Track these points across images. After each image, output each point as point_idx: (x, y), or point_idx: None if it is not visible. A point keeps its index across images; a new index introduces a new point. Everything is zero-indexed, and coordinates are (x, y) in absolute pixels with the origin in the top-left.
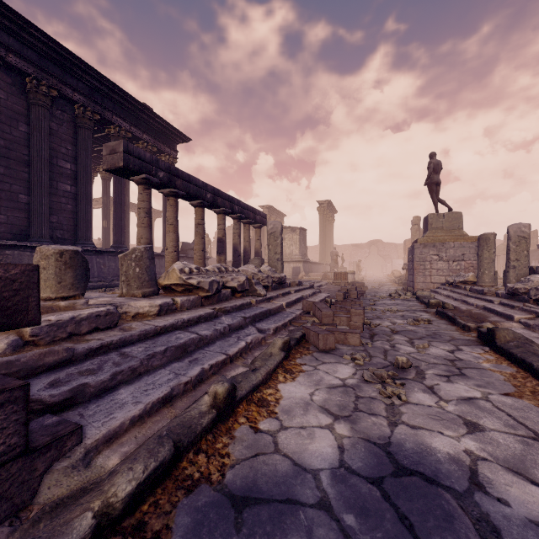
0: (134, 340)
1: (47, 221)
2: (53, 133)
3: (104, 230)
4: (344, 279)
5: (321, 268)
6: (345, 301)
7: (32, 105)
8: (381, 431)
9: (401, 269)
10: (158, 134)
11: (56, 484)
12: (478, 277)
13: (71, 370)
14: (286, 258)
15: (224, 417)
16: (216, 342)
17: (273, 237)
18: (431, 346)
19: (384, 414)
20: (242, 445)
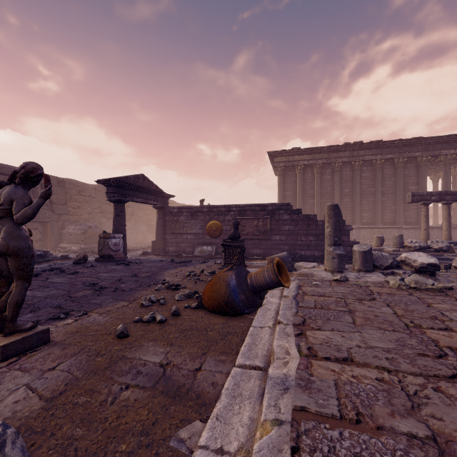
0: None
1: (402, 215)
2: (406, 176)
3: (453, 209)
4: None
5: None
6: None
7: (396, 169)
8: None
9: None
10: None
11: None
12: None
13: None
14: None
15: None
16: None
17: None
18: None
19: None
20: None
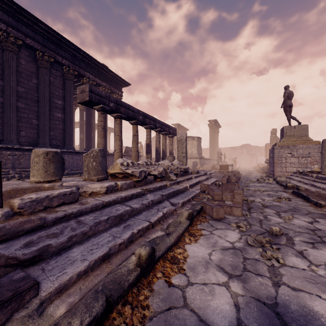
0: (88, 211)
1: (48, 134)
2: (51, 83)
3: (81, 140)
4: (226, 169)
5: (210, 162)
6: (228, 184)
7: (39, 67)
8: (268, 291)
9: (263, 162)
10: (111, 82)
11: None
12: (322, 168)
13: (41, 233)
14: (189, 156)
15: (146, 272)
16: (142, 212)
17: (180, 143)
18: (294, 218)
19: (268, 275)
20: (159, 297)
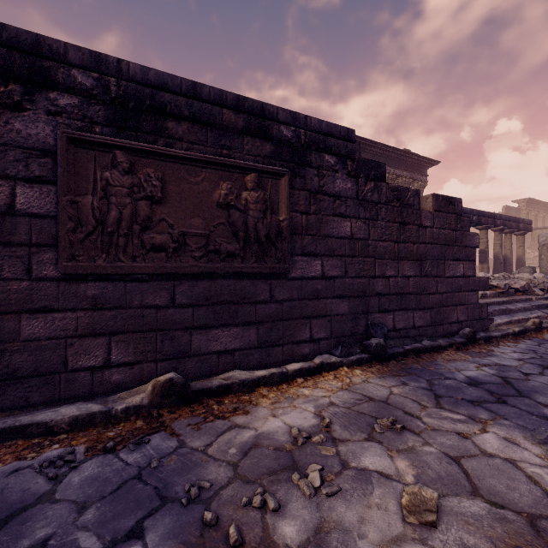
0: None
1: None
2: None
3: None
4: None
5: None
6: None
7: None
8: None
9: None
10: (413, 167)
11: (492, 328)
12: None
13: None
14: None
15: (537, 330)
16: (518, 312)
17: (545, 248)
18: None
19: None
20: None
